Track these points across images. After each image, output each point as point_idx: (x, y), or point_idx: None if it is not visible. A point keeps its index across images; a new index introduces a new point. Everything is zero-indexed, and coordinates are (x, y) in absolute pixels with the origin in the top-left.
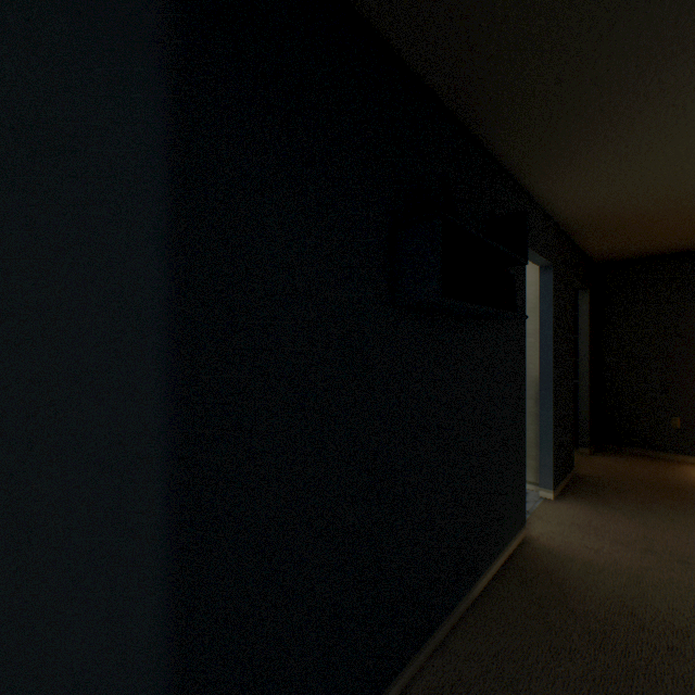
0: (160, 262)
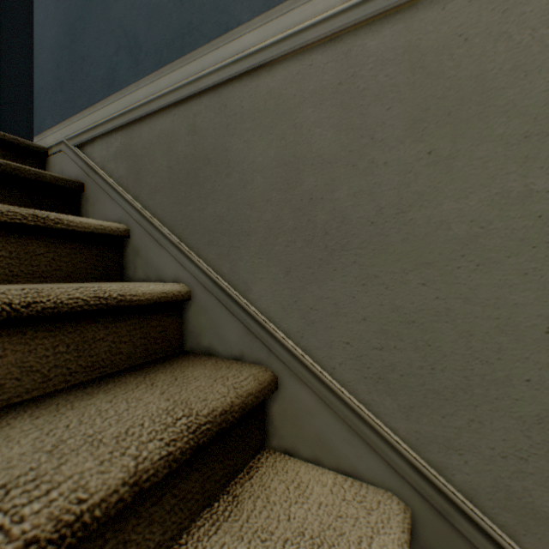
0: None
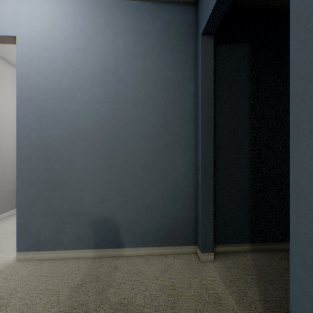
0: (247, 101)
